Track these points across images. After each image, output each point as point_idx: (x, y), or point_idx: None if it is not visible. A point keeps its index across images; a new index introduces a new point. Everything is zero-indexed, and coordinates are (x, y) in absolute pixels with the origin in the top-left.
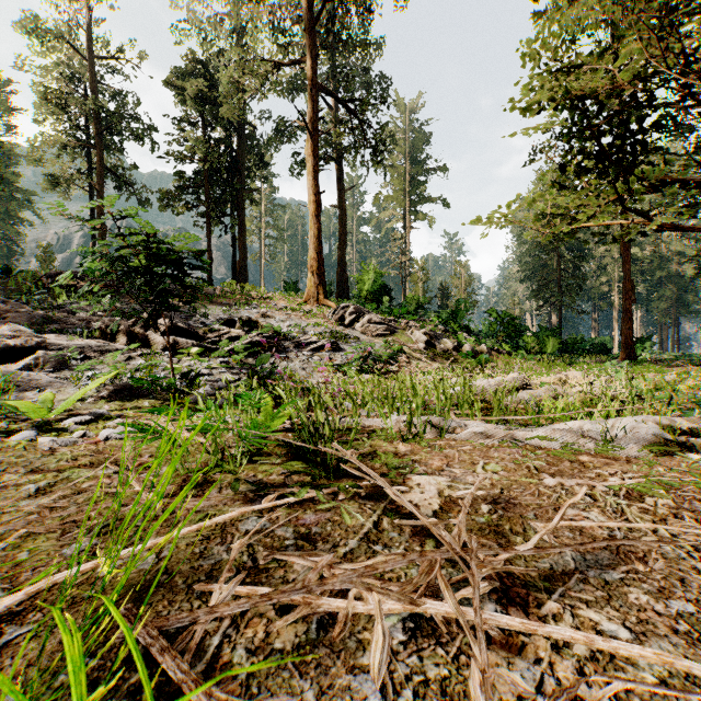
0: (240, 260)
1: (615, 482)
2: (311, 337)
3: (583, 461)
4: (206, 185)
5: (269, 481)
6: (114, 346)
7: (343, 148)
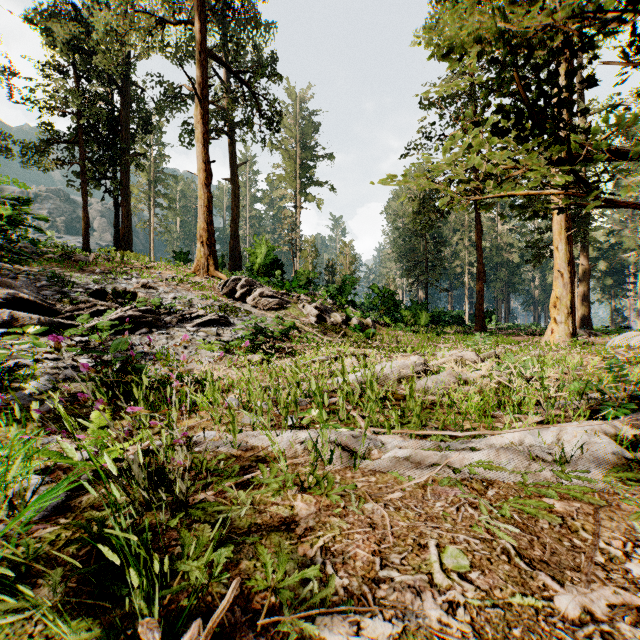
0: (123, 226)
1: None
2: (198, 311)
3: (557, 512)
4: (81, 142)
5: None
6: None
7: (236, 123)
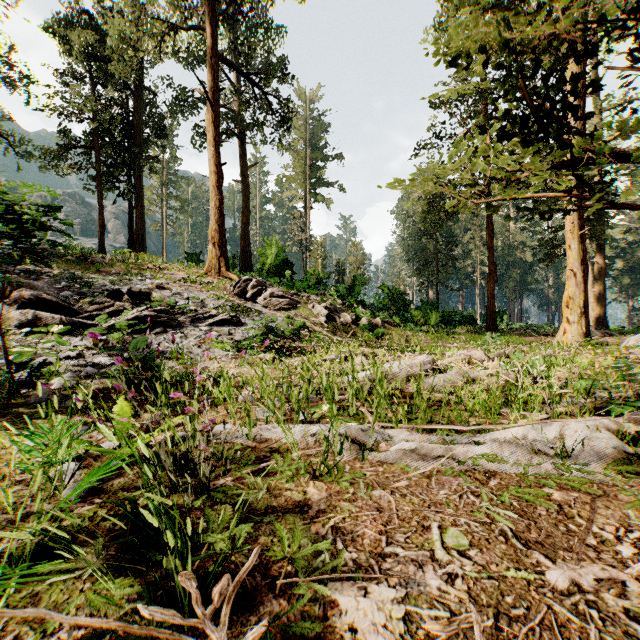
0: (137, 228)
1: (639, 564)
2: (210, 311)
3: (556, 501)
4: (97, 147)
5: None
6: None
7: (246, 125)
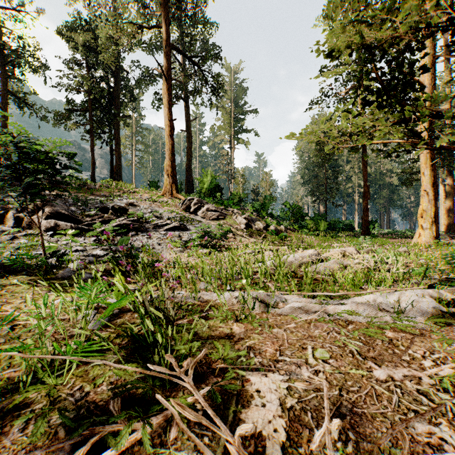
0: (116, 164)
1: (433, 369)
2: (166, 221)
3: (389, 337)
4: (90, 110)
5: (96, 397)
6: (1, 228)
7: (190, 92)
